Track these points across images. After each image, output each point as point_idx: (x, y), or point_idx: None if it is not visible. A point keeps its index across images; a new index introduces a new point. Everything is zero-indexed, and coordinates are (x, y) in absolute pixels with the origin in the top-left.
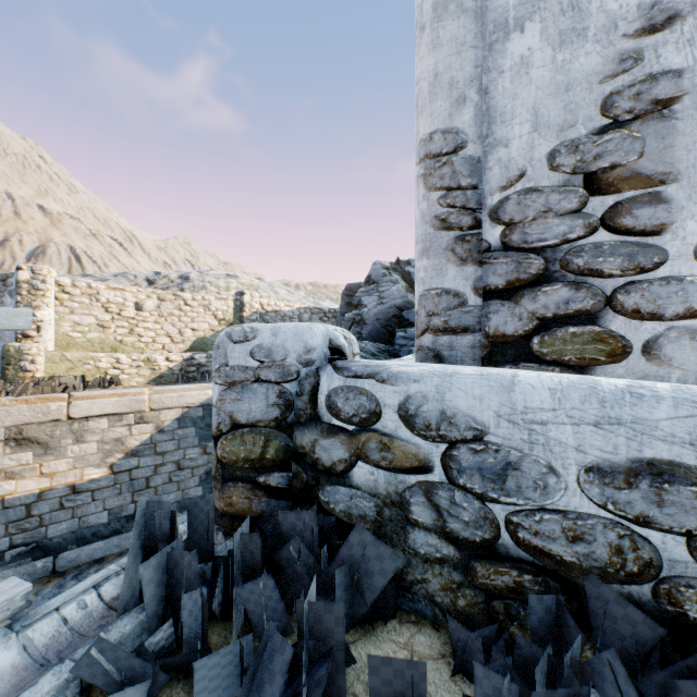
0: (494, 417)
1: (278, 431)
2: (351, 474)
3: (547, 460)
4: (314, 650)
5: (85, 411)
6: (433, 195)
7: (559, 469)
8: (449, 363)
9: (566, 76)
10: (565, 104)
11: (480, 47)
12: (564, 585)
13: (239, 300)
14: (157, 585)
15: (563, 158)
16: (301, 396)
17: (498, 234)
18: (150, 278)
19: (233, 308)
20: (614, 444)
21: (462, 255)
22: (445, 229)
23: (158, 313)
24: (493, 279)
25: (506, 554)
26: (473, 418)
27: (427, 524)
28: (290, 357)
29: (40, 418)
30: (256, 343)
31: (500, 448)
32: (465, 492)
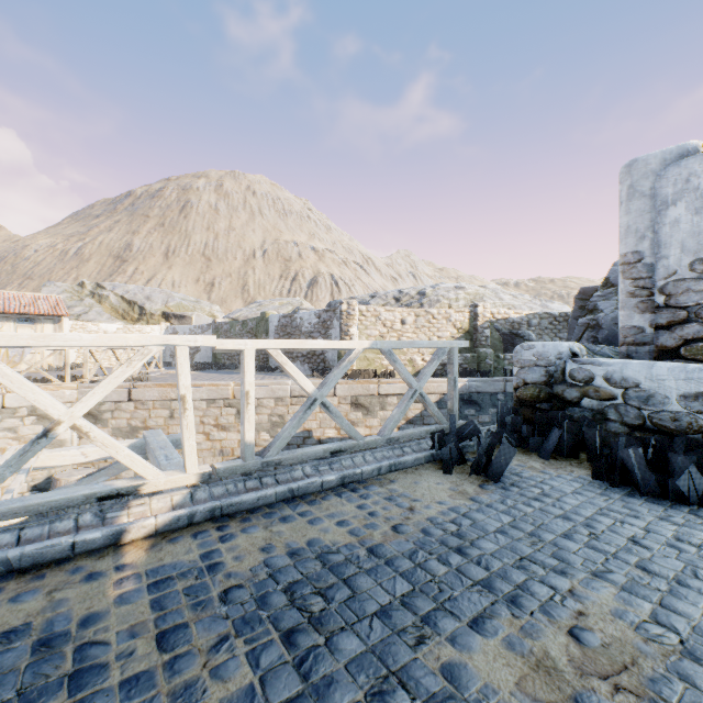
0: (643, 378)
1: (545, 386)
2: (580, 402)
3: (664, 393)
4: (567, 436)
5: (386, 390)
6: (626, 282)
7: (669, 396)
8: (635, 359)
9: (698, 228)
10: (697, 241)
11: (653, 212)
12: (670, 437)
13: (472, 311)
14: (508, 426)
15: (696, 266)
16: (556, 372)
17: (662, 300)
18: (396, 296)
19: (468, 319)
20: (690, 387)
21: (642, 309)
22: (633, 297)
23: (414, 325)
24: (660, 320)
25: (648, 428)
26: (634, 379)
27: (615, 419)
28: (551, 356)
29: (365, 393)
30: (535, 350)
31: (646, 390)
32: (631, 407)
